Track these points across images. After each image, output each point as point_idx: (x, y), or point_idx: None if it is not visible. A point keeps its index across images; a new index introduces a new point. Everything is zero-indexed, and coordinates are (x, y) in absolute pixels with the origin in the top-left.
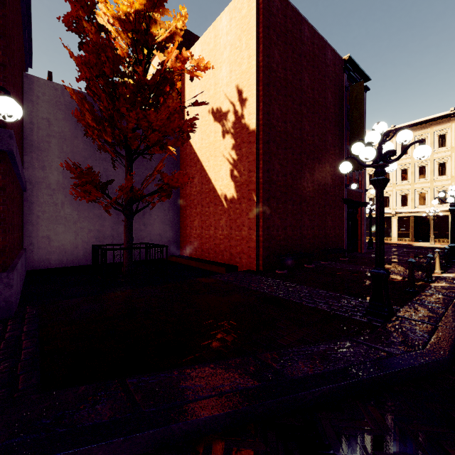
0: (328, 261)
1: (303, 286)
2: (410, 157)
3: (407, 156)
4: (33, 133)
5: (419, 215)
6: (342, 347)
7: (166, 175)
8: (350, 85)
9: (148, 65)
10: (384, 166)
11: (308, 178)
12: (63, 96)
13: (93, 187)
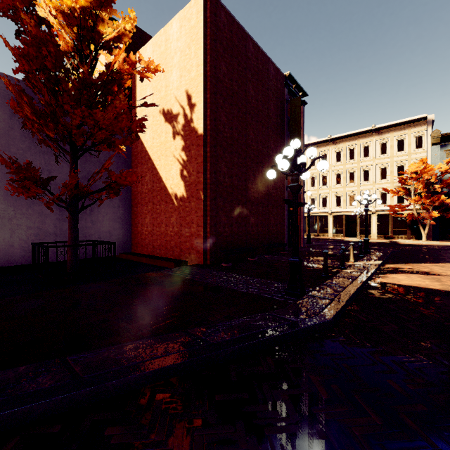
0: (270, 255)
1: (242, 276)
2: (343, 164)
3: (340, 163)
4: None
5: (350, 214)
6: (258, 319)
7: (113, 173)
8: (290, 99)
9: (96, 62)
10: (298, 174)
11: (252, 180)
12: None
13: (33, 183)
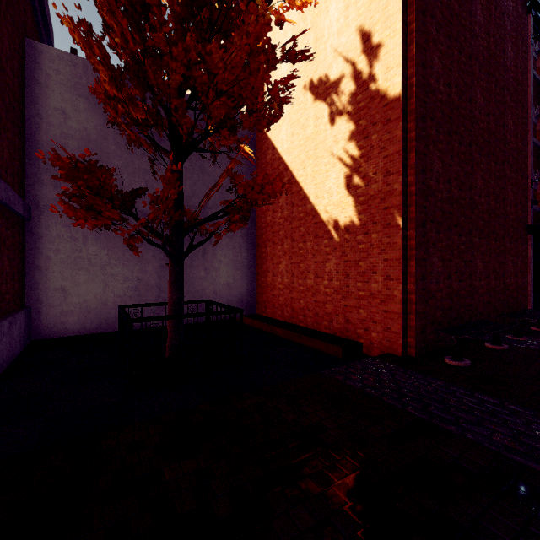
0: (523, 336)
1: None
2: None
3: None
4: (41, 131)
5: None
6: None
7: (240, 180)
8: None
9: None
10: None
11: (480, 187)
12: (86, 75)
13: (105, 200)
